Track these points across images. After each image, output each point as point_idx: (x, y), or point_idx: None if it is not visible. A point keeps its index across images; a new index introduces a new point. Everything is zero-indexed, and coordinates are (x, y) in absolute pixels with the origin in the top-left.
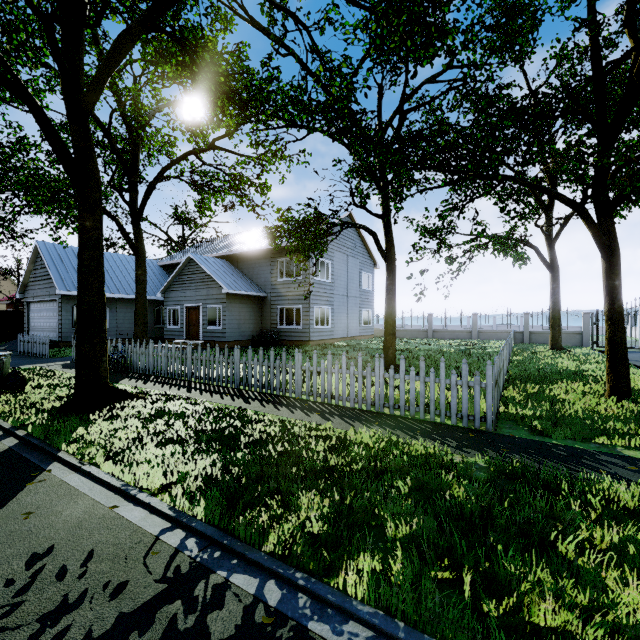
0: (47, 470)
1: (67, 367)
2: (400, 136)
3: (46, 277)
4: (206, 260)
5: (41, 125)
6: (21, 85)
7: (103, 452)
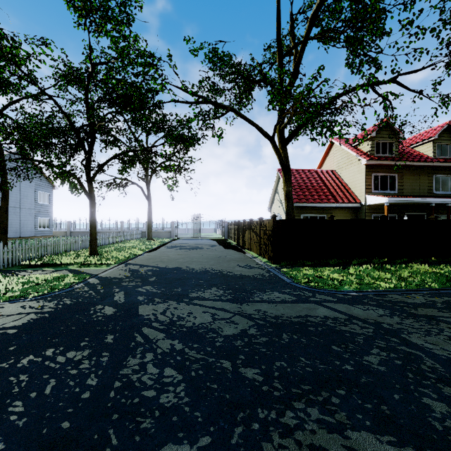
0: None
1: None
2: None
3: None
4: None
5: None
6: None
7: None
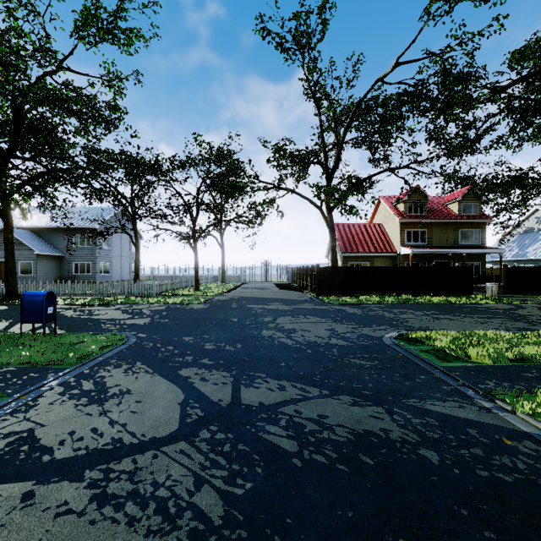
0: None
1: None
2: (136, 212)
3: None
4: (16, 231)
5: None
6: None
7: None
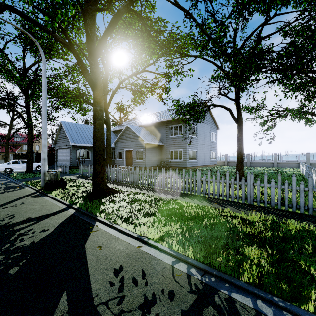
0: (95, 225)
1: (78, 178)
2: (255, 53)
3: (65, 137)
4: (135, 127)
5: (78, 62)
6: (71, 43)
7: (118, 218)
